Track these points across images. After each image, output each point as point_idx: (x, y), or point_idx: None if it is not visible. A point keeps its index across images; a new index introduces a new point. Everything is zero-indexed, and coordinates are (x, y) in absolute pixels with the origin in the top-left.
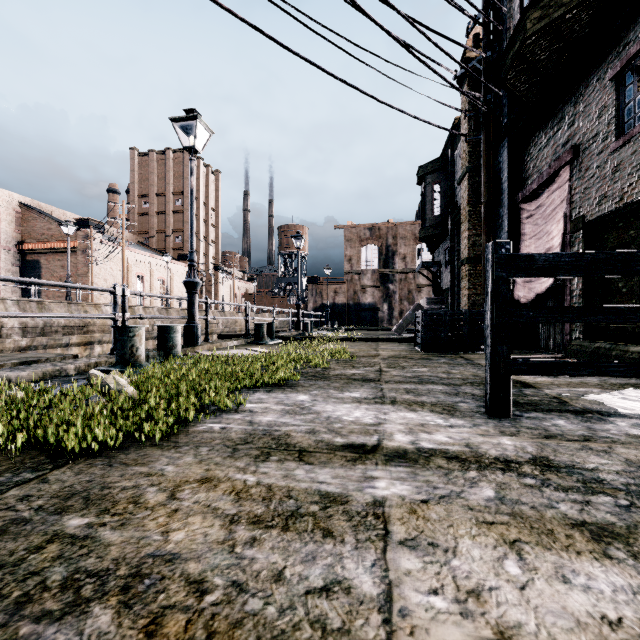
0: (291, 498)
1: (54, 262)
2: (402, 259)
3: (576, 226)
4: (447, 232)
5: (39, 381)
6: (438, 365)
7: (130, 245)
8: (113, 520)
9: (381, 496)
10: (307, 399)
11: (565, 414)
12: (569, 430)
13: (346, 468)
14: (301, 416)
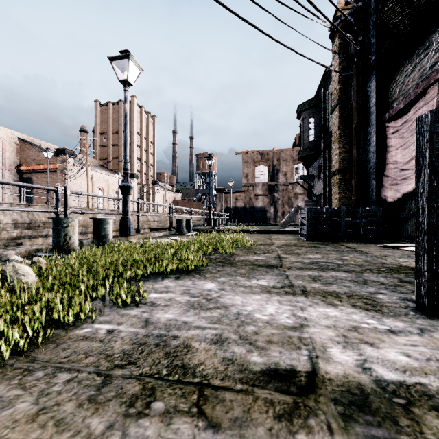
0: None
1: (42, 179)
2: (284, 175)
3: None
4: (320, 152)
5: None
6: (327, 252)
7: (94, 167)
8: None
9: None
10: (214, 288)
11: None
12: None
13: None
14: (207, 312)
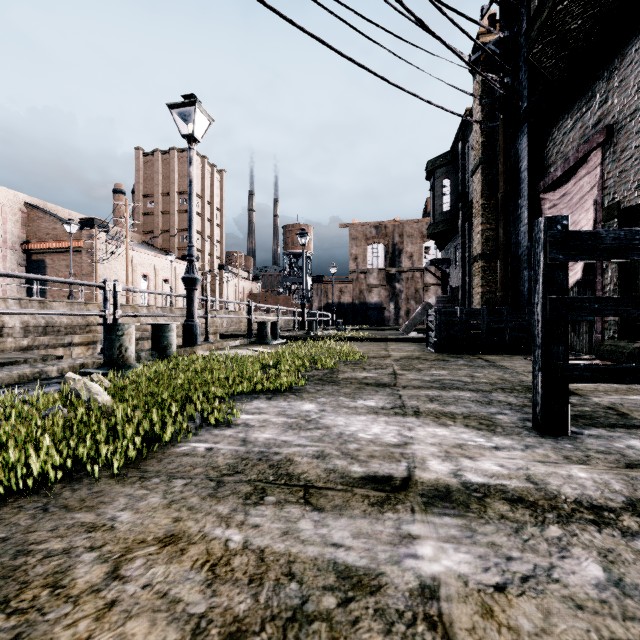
0: (293, 578)
1: (59, 262)
2: (409, 258)
3: (610, 214)
4: (457, 228)
5: (14, 385)
6: (457, 367)
7: (135, 245)
8: (5, 626)
9: (430, 576)
10: (314, 409)
11: (635, 431)
12: None
13: (371, 518)
14: (307, 432)
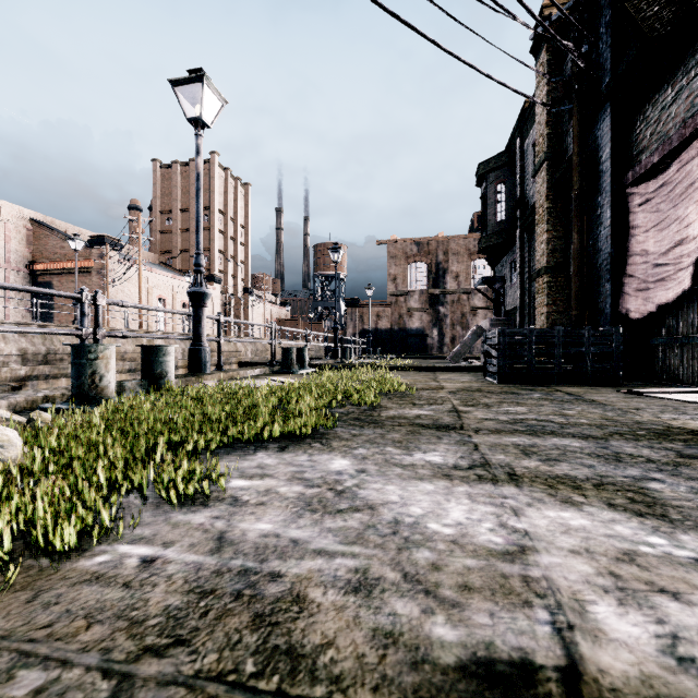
0: None
1: (67, 284)
2: (454, 278)
3: None
4: (514, 240)
5: None
6: (536, 402)
7: (151, 266)
8: None
9: None
10: (348, 468)
11: None
12: None
13: None
14: (336, 519)
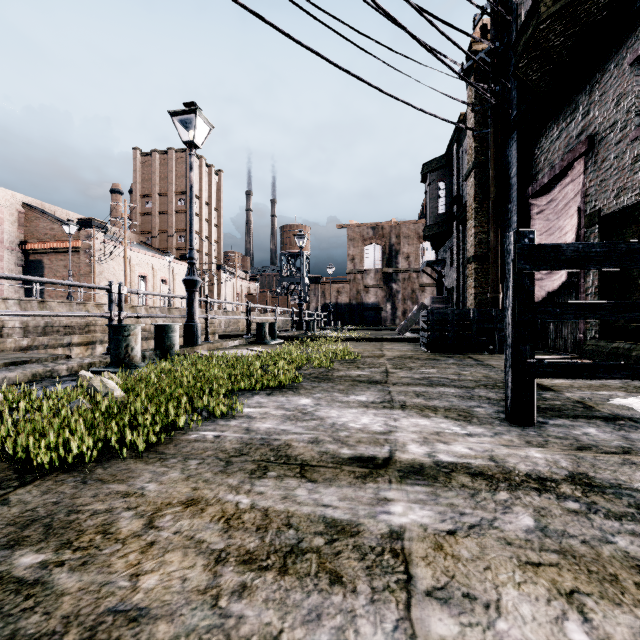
0: (291, 527)
1: (57, 262)
2: (405, 258)
3: (591, 220)
4: (452, 230)
5: (28, 382)
6: (447, 366)
7: (133, 245)
8: (74, 557)
9: (398, 525)
10: (310, 403)
11: (594, 421)
12: (603, 440)
13: (355, 487)
14: (303, 423)
